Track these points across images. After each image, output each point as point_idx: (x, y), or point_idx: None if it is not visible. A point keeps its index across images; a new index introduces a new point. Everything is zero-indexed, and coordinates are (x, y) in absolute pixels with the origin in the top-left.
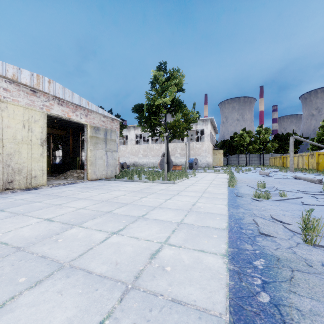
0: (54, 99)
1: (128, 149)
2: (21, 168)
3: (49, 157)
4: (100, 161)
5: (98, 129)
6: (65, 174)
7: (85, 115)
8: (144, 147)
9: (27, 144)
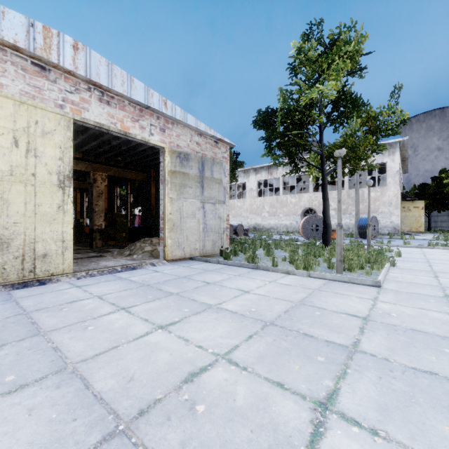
0: (92, 91)
1: (246, 204)
2: (9, 237)
3: (127, 217)
4: (190, 222)
5: (186, 157)
6: (131, 247)
7: (160, 128)
8: (271, 200)
9: (24, 182)
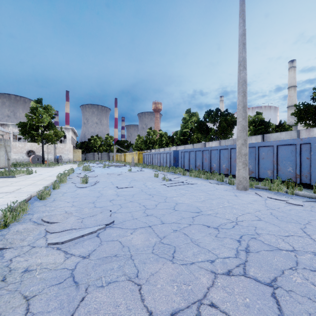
0: None
1: None
2: None
3: None
4: (2, 158)
5: (1, 139)
6: None
7: None
8: None
9: None
